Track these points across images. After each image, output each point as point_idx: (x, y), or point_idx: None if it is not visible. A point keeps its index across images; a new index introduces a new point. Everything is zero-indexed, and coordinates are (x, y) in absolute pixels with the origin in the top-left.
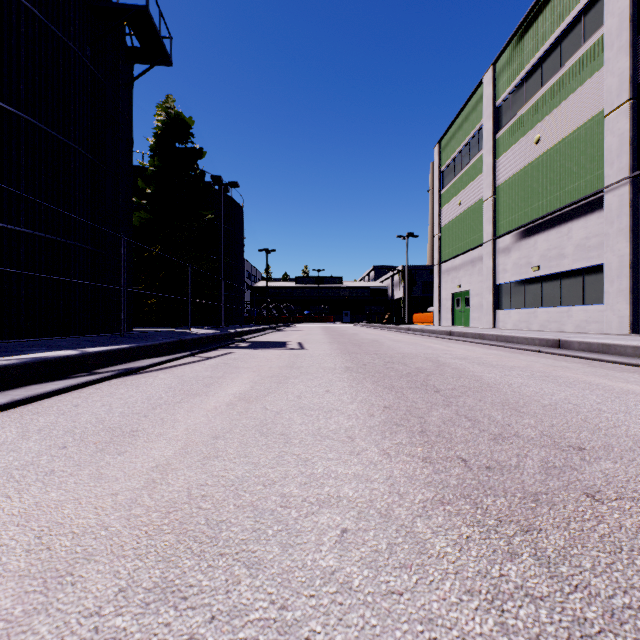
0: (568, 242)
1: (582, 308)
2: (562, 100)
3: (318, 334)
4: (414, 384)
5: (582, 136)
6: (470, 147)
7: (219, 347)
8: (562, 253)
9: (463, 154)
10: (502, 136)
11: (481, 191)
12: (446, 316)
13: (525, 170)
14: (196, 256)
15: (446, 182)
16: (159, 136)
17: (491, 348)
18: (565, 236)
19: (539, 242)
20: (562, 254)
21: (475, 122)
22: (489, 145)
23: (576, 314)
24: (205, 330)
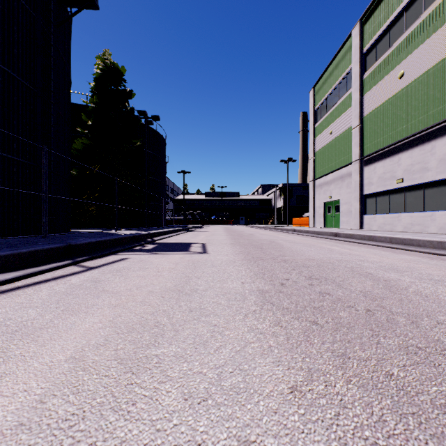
0: (431, 157)
1: (445, 213)
2: (425, 39)
3: (221, 235)
4: (444, 376)
5: (445, 66)
6: (339, 88)
7: (121, 250)
8: (425, 167)
9: (333, 94)
10: (368, 76)
11: (349, 122)
12: (319, 220)
13: (389, 101)
14: (127, 173)
15: (319, 117)
16: (98, 80)
17: (396, 251)
18: (428, 152)
19: (403, 159)
20: (425, 168)
21: (344, 68)
22: (357, 84)
23: (440, 218)
24: (130, 231)
